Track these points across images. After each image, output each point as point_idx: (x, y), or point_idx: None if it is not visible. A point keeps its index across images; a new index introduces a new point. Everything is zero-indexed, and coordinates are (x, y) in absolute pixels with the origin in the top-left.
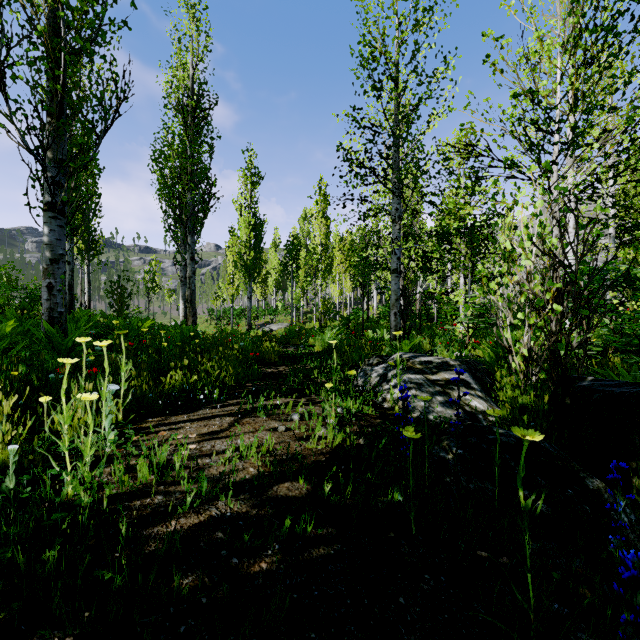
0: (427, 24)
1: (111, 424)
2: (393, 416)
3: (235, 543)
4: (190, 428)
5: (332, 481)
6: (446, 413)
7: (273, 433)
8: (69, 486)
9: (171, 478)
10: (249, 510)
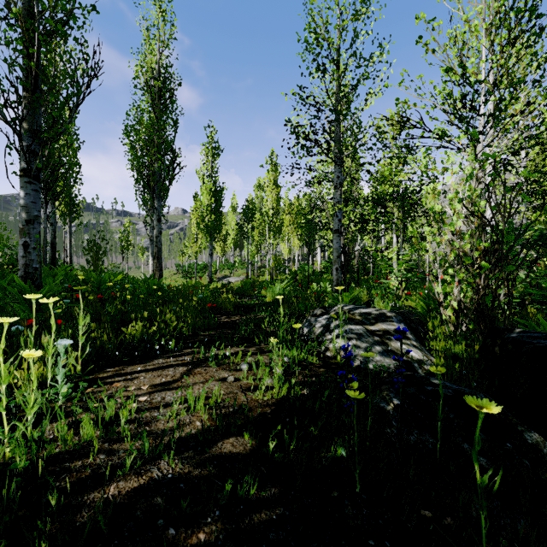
0: (365, 13)
1: (67, 376)
2: (335, 365)
3: (173, 511)
4: (144, 378)
5: (276, 435)
6: (384, 362)
7: (222, 383)
8: (7, 448)
9: (117, 434)
10: (191, 470)
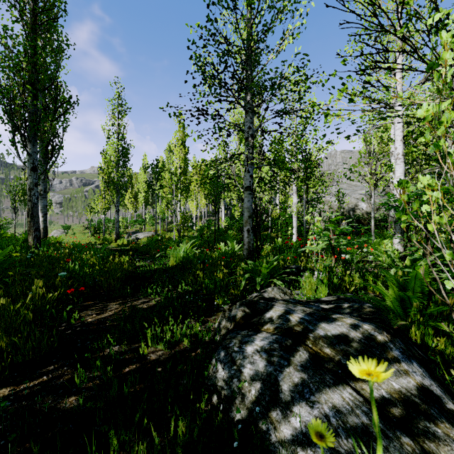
0: None
1: None
2: None
3: None
4: None
5: None
6: None
7: None
8: None
9: None
10: None
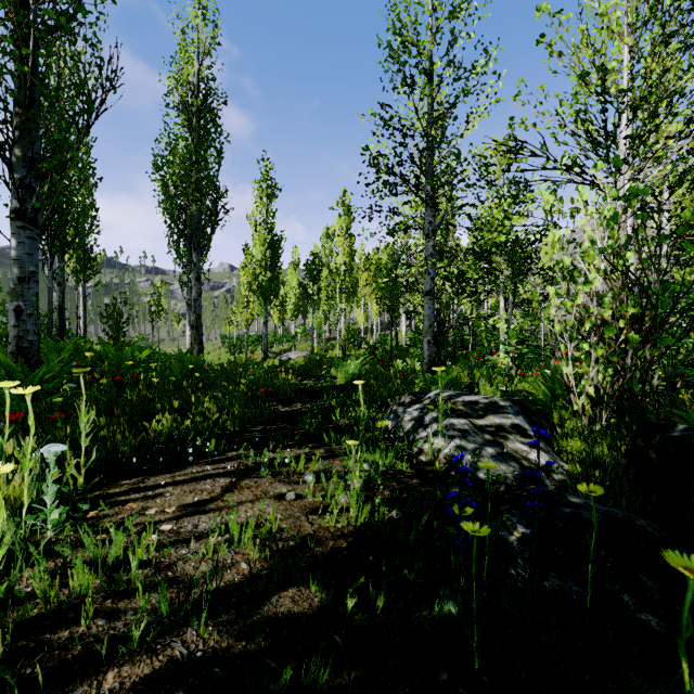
0: (466, 9)
1: (62, 493)
2: (433, 474)
3: None
4: (170, 496)
5: (356, 583)
6: (499, 470)
7: (279, 503)
8: None
9: (125, 585)
10: (232, 644)
